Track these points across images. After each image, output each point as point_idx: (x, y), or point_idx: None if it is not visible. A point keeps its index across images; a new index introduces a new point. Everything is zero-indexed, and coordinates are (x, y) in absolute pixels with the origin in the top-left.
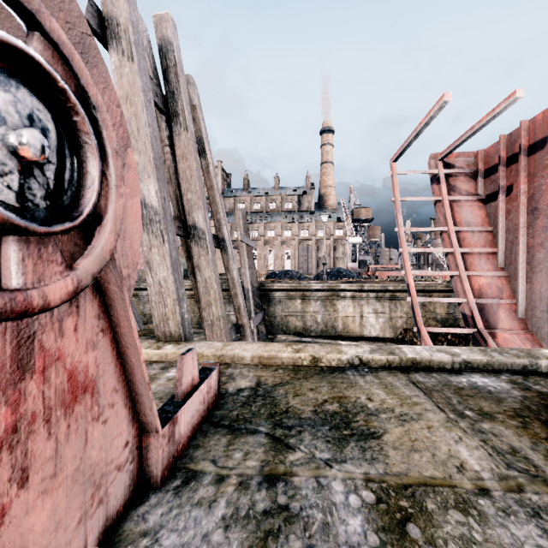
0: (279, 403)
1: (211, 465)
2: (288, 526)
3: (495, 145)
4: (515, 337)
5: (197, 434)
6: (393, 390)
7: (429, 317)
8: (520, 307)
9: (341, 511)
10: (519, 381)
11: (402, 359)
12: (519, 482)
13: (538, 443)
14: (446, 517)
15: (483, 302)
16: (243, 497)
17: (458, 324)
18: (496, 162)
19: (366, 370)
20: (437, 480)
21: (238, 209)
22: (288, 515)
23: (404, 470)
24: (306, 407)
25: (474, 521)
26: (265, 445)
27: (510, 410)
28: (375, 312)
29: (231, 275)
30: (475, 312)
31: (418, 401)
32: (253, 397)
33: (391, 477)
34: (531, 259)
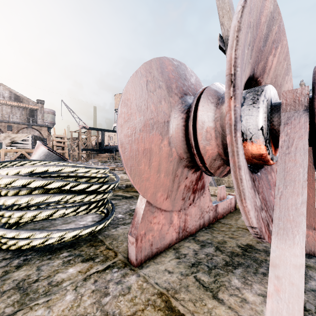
0: None
1: None
2: None
3: None
4: None
5: None
6: None
7: None
8: None
9: None
10: None
11: None
12: None
13: None
14: None
15: None
16: None
17: None
18: None
19: None
20: None
21: None
22: None
23: None
24: None
25: None
26: None
27: None
28: None
29: None
30: None
31: None
32: None
33: None
34: None
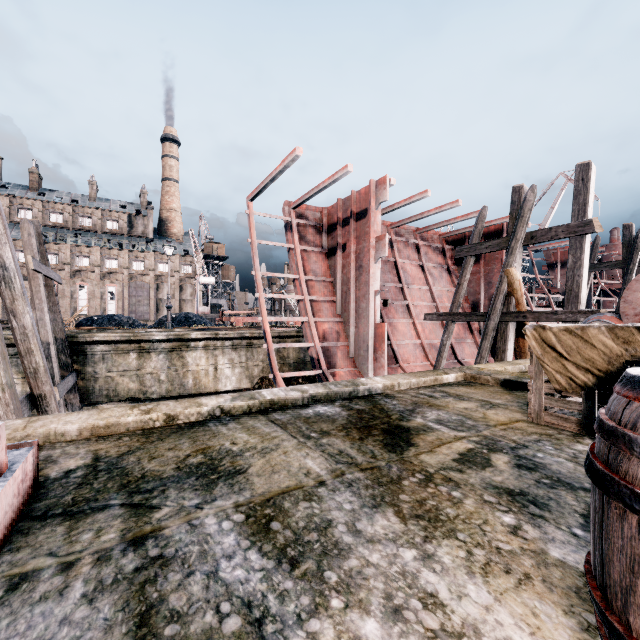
0: (132, 472)
1: (48, 559)
2: (165, 569)
3: (335, 205)
4: (348, 374)
5: (12, 537)
6: (255, 431)
7: (284, 363)
8: (351, 348)
9: (216, 537)
10: (347, 404)
11: (262, 402)
12: (342, 470)
13: (354, 443)
14: (298, 508)
15: (326, 345)
16: (106, 569)
17: (308, 367)
18: (335, 221)
19: (229, 418)
20: (292, 487)
21: (27, 220)
22: (163, 561)
23: (267, 489)
24: (167, 466)
25: (315, 503)
26: (122, 516)
27: (340, 426)
28: (231, 362)
29: (20, 321)
30: (321, 354)
31: (276, 435)
32: (92, 475)
33: (257, 497)
34: (358, 307)
